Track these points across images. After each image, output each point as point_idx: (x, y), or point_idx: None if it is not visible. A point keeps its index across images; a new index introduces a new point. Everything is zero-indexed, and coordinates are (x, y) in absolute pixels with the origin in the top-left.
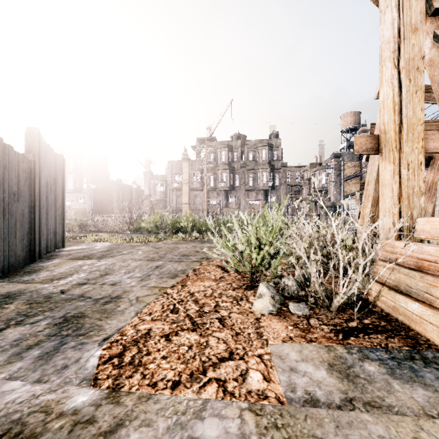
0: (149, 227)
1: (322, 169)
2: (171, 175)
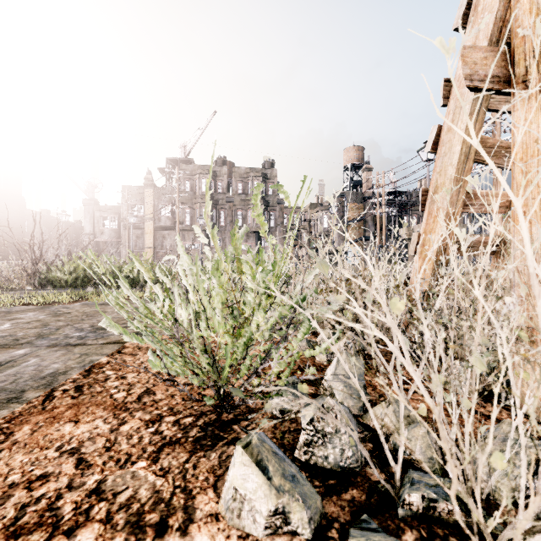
0: (69, 278)
1: (323, 210)
2: (127, 206)
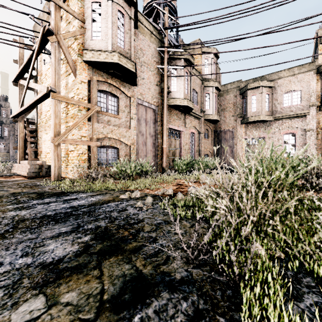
0: None
1: None
2: None
